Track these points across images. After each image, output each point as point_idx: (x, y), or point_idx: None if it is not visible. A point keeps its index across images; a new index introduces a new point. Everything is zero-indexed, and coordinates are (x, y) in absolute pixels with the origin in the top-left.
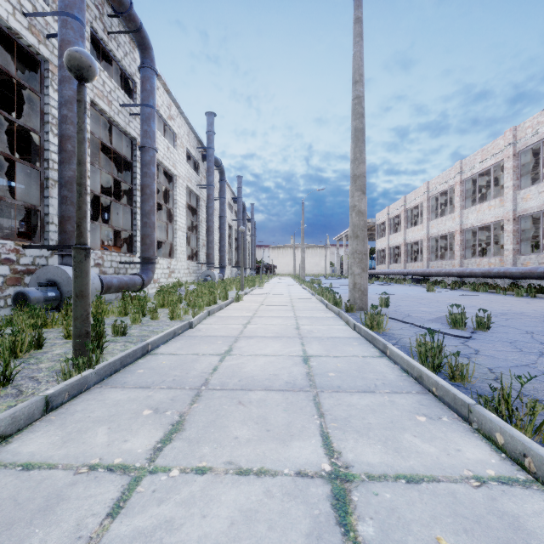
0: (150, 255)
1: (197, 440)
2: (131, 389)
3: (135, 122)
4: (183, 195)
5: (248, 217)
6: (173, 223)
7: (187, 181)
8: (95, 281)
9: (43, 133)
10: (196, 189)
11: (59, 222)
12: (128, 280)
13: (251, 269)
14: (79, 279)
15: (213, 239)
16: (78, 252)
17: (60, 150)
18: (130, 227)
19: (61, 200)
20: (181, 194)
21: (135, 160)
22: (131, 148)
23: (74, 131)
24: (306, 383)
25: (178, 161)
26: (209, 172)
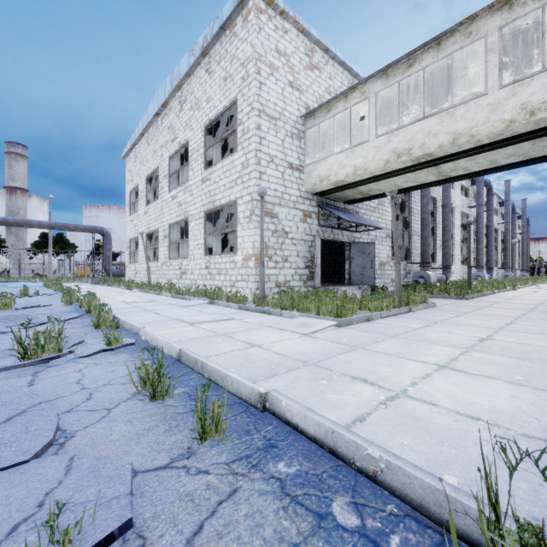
0: (448, 264)
1: (513, 300)
2: (490, 298)
3: (435, 189)
4: (458, 219)
5: (518, 213)
6: (452, 240)
7: (460, 207)
8: (435, 277)
9: (409, 216)
10: (467, 210)
11: (421, 253)
12: (441, 277)
13: (521, 270)
14: (469, 274)
15: (483, 247)
16: (469, 268)
17: (422, 225)
18: (432, 248)
19: (422, 244)
20: (457, 218)
21: (435, 210)
22: (433, 204)
23: (427, 216)
24: (544, 300)
25: (455, 197)
26: (479, 195)
